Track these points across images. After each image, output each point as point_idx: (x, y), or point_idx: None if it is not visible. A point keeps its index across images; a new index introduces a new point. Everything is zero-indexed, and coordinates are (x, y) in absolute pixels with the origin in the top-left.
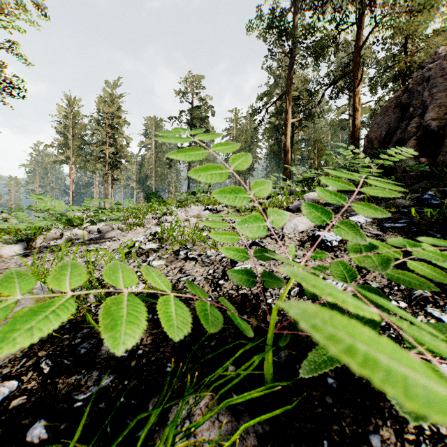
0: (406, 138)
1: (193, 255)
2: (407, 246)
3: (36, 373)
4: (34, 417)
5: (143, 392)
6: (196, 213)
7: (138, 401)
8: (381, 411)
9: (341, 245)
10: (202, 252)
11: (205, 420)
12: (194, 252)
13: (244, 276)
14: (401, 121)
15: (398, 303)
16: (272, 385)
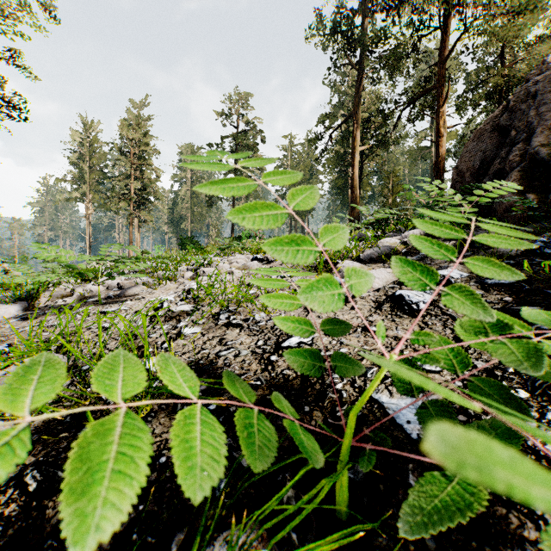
0: (507, 169)
1: (238, 320)
2: None
3: (18, 491)
4: None
5: (165, 523)
6: (242, 264)
7: (157, 538)
8: None
9: (431, 308)
10: (248, 316)
11: None
12: (238, 316)
13: (307, 361)
14: (500, 148)
15: (516, 392)
16: (352, 531)
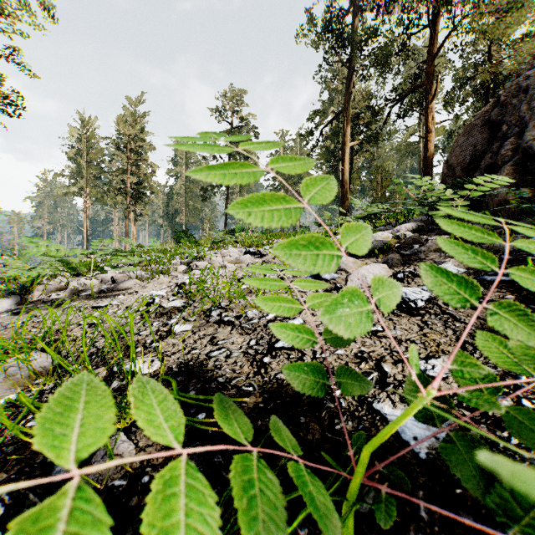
0: (499, 164)
1: (229, 317)
2: None
3: None
4: None
5: None
6: (235, 257)
7: None
8: None
9: (430, 306)
10: (241, 313)
11: None
12: (230, 313)
13: (306, 377)
14: (491, 142)
15: (532, 404)
16: None
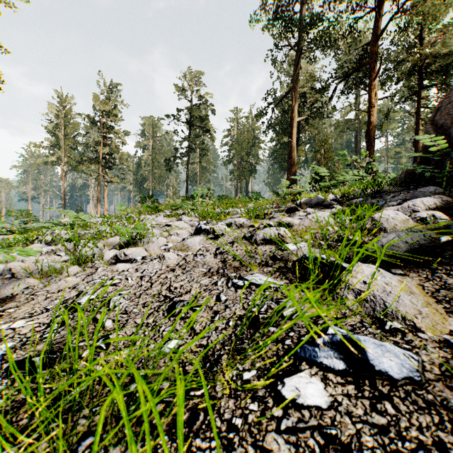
0: None
1: None
2: None
3: None
4: None
5: None
6: (183, 235)
7: None
8: None
9: None
10: None
11: None
12: None
13: None
14: None
15: None
16: None
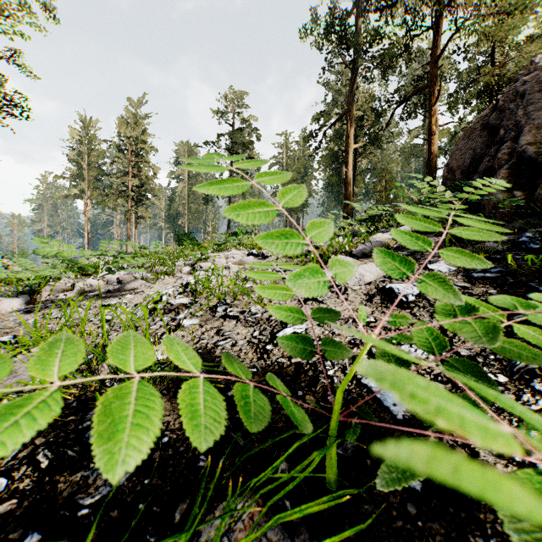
0: (496, 167)
1: (234, 312)
2: (521, 310)
3: (31, 468)
4: (26, 528)
5: (168, 495)
6: (238, 259)
7: (162, 508)
8: (482, 526)
9: (419, 300)
10: (245, 308)
11: (249, 541)
12: (235, 308)
13: (300, 345)
14: (490, 146)
15: (496, 377)
16: (339, 494)
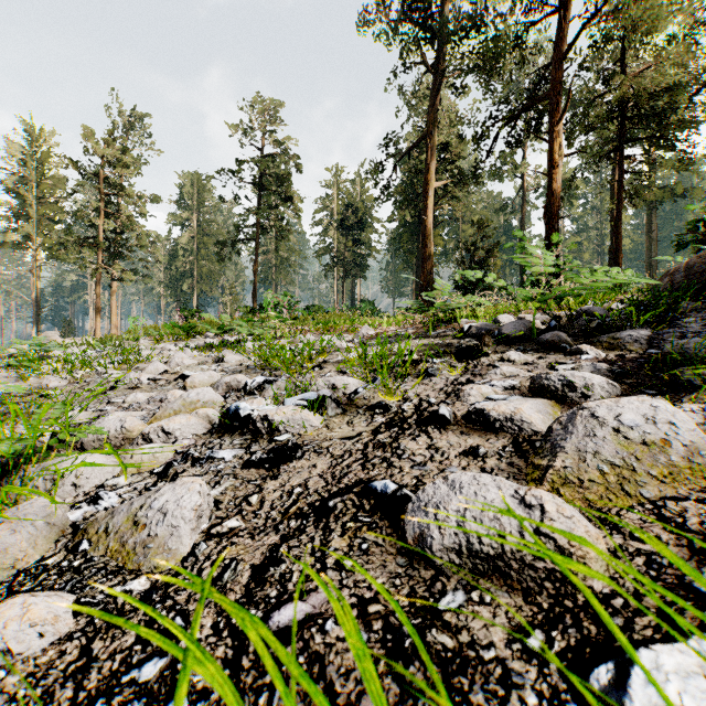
0: None
1: None
2: None
3: None
4: None
5: None
6: (187, 433)
7: None
8: None
9: None
10: None
11: None
12: None
13: None
14: None
15: None
16: None
